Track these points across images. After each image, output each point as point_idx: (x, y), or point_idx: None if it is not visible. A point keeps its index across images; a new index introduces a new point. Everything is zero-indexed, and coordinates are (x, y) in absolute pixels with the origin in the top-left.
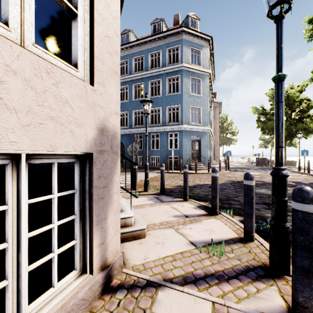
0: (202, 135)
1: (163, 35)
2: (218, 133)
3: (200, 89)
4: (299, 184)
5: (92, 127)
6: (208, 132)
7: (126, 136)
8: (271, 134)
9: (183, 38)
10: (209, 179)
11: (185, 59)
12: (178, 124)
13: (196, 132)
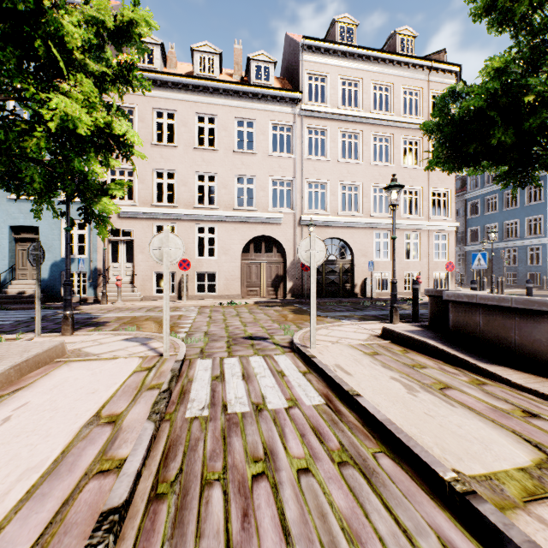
0: None
1: None
2: None
3: None
4: None
5: None
6: None
7: (494, 251)
8: None
9: None
10: None
11: None
12: None
13: None
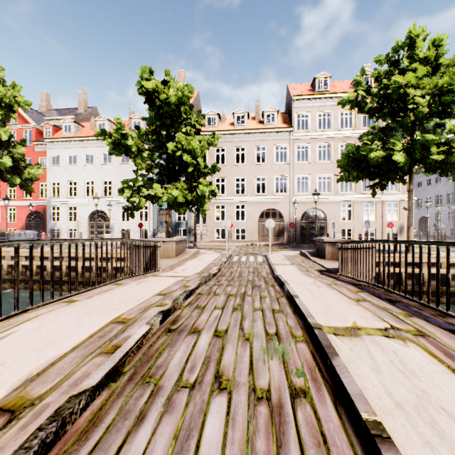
0: None
1: None
2: None
3: None
4: None
5: (398, 225)
6: None
7: None
8: None
9: None
10: None
11: None
12: None
13: None
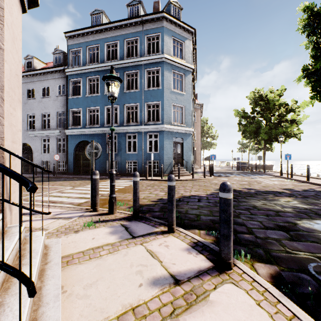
0: (185, 137)
1: (141, 19)
2: (200, 136)
3: (183, 86)
4: (294, 192)
5: None
6: (191, 134)
7: (97, 137)
8: (251, 138)
9: (164, 25)
10: (195, 188)
11: (166, 50)
12: (159, 123)
13: (179, 133)
